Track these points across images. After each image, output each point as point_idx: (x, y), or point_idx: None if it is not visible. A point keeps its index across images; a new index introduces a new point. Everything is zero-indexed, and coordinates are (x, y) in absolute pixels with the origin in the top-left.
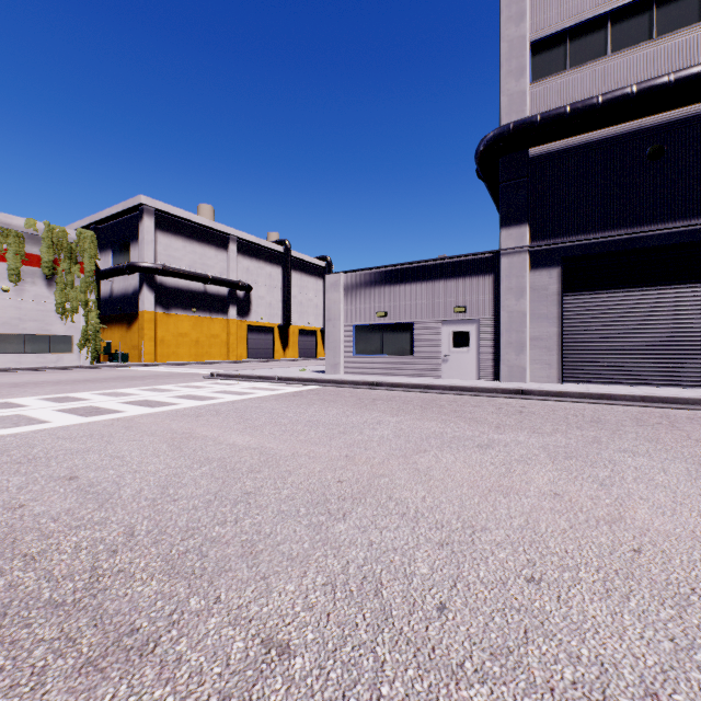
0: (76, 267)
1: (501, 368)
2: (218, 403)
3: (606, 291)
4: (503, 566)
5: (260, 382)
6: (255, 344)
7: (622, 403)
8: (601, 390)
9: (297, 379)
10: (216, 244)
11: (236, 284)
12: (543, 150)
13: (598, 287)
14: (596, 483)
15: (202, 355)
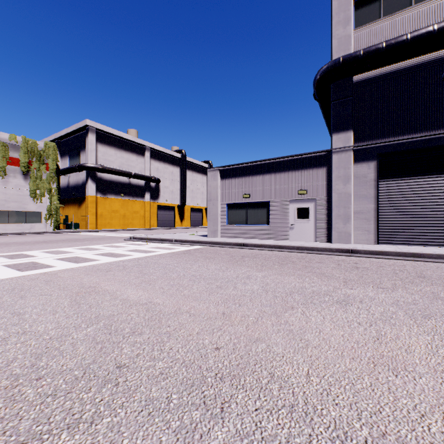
0: (43, 166)
1: (332, 233)
2: (127, 259)
3: (410, 178)
4: None
5: (162, 243)
6: (162, 217)
7: (431, 260)
8: (411, 250)
9: (187, 241)
10: (136, 152)
11: (149, 178)
12: (364, 77)
13: (404, 175)
14: None
15: (127, 224)
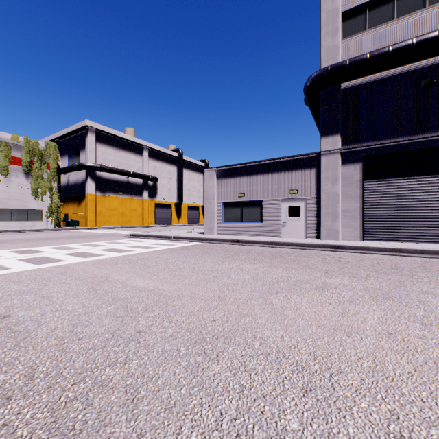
0: (44, 166)
1: (321, 230)
2: (131, 254)
3: (393, 179)
4: (369, 420)
5: (161, 240)
6: (160, 215)
7: (408, 255)
8: (392, 245)
9: (185, 238)
10: (135, 151)
11: (147, 177)
12: (350, 84)
13: (387, 176)
14: (417, 322)
15: (125, 222)
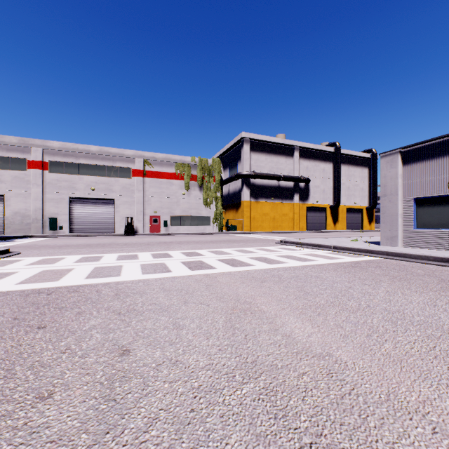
0: (211, 179)
1: None
2: (281, 268)
3: None
4: None
5: (317, 249)
6: (312, 220)
7: None
8: None
9: (351, 249)
10: (285, 154)
11: (298, 179)
12: None
13: None
14: None
15: (276, 227)
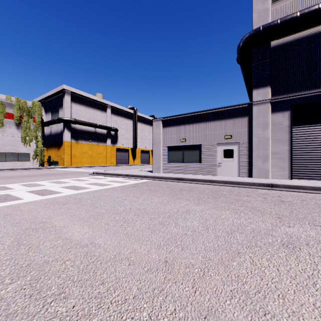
0: (31, 119)
1: (253, 170)
2: (85, 192)
3: (319, 124)
4: None
5: (117, 177)
6: (120, 157)
7: None
8: None
9: (137, 176)
10: (100, 109)
11: (110, 128)
12: (279, 42)
13: (314, 122)
14: None
15: (94, 162)
